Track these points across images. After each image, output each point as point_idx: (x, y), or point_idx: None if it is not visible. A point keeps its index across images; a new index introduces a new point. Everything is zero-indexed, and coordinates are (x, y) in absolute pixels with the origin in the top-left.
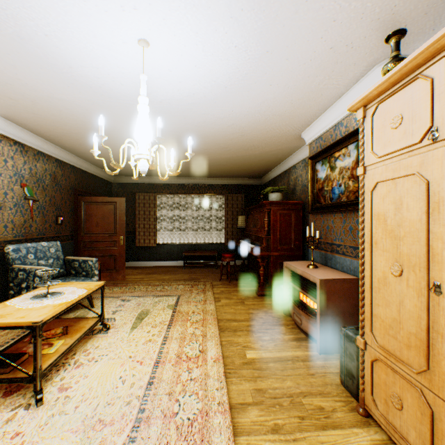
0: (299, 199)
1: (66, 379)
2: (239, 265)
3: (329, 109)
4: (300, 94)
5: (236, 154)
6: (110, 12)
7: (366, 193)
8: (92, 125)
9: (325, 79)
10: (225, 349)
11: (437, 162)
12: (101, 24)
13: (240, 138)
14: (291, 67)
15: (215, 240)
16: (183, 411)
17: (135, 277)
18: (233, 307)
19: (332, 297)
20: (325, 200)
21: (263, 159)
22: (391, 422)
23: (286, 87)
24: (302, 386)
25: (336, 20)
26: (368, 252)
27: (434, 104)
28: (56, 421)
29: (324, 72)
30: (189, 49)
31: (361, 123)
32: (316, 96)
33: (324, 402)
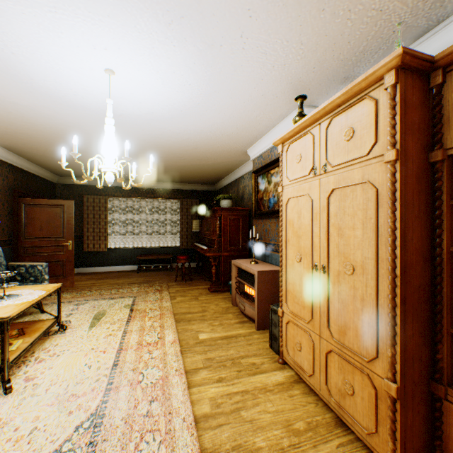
0: (246, 205)
1: (30, 373)
2: (194, 267)
3: (267, 135)
4: (243, 122)
5: (190, 163)
6: (83, 47)
7: (283, 205)
8: (43, 127)
9: (260, 114)
10: (181, 335)
11: (316, 188)
12: (72, 54)
13: (195, 150)
14: (234, 103)
15: (170, 244)
16: (147, 379)
17: (86, 282)
18: (188, 303)
19: (266, 285)
20: (265, 208)
21: (215, 168)
22: (296, 361)
23: (232, 116)
24: (242, 352)
25: (263, 79)
26: (285, 247)
27: (315, 152)
28: (30, 402)
29: (259, 109)
30: (151, 81)
31: (281, 155)
32: (256, 124)
33: (256, 360)
